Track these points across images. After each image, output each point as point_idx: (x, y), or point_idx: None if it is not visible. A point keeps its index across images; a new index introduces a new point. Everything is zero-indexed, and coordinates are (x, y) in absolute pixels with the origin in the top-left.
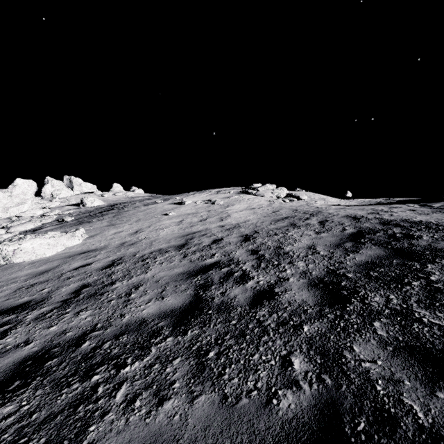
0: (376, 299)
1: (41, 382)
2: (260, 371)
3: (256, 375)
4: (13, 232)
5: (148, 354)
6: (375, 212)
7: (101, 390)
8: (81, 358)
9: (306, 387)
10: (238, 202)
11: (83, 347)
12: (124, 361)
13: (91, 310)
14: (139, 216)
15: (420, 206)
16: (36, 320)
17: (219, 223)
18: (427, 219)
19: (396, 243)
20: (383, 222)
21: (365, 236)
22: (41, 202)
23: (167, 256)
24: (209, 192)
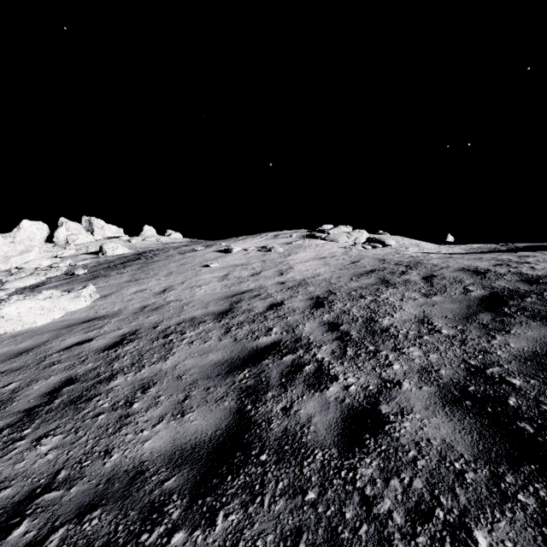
0: None
1: None
2: None
3: None
4: (7, 289)
5: None
6: (503, 263)
7: None
8: None
9: None
10: (303, 250)
11: (11, 538)
12: None
13: (62, 435)
14: (171, 267)
15: None
16: None
17: (278, 279)
18: None
19: None
20: (527, 279)
21: (508, 302)
22: (52, 249)
23: (201, 330)
24: (264, 236)
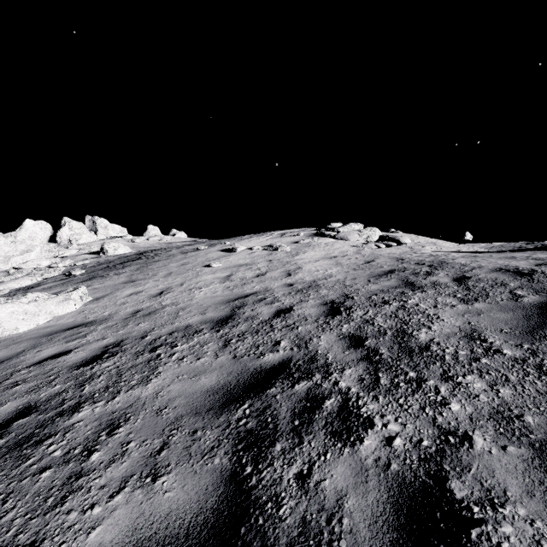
0: None
1: None
2: None
3: None
4: (1, 291)
5: None
6: (546, 263)
7: None
8: None
9: None
10: (312, 249)
11: None
12: None
13: None
14: (171, 268)
15: None
16: None
17: (285, 280)
18: None
19: None
20: None
21: None
22: (54, 249)
23: (195, 342)
24: (270, 235)
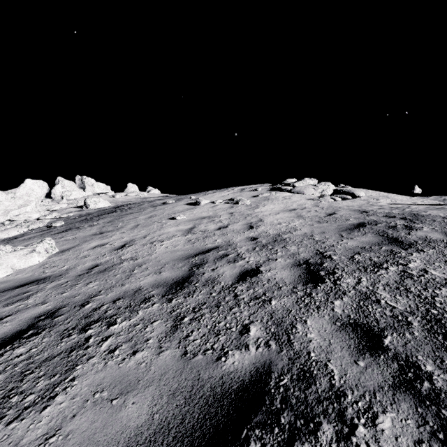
0: None
1: None
2: None
3: None
4: None
5: None
6: None
7: None
8: None
9: None
10: (271, 202)
11: None
12: None
13: None
14: (139, 220)
15: None
16: None
17: (248, 233)
18: None
19: None
20: None
21: None
22: (47, 204)
23: (138, 318)
24: (231, 190)
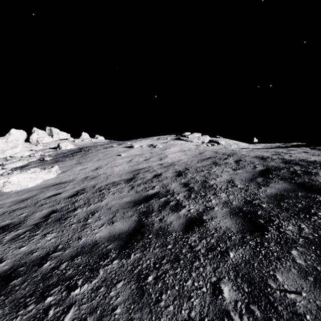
0: (289, 228)
1: (3, 302)
2: (193, 298)
3: (189, 303)
4: (7, 168)
5: (96, 276)
6: (277, 154)
7: (52, 313)
8: (40, 278)
9: (237, 319)
10: (173, 146)
11: (44, 267)
12: (75, 283)
13: (56, 232)
14: (99, 156)
15: (311, 149)
16: (11, 241)
17: (159, 162)
18: (319, 159)
19: (298, 179)
20: (285, 161)
21: (272, 172)
22: (29, 146)
23: (118, 187)
24: (151, 139)
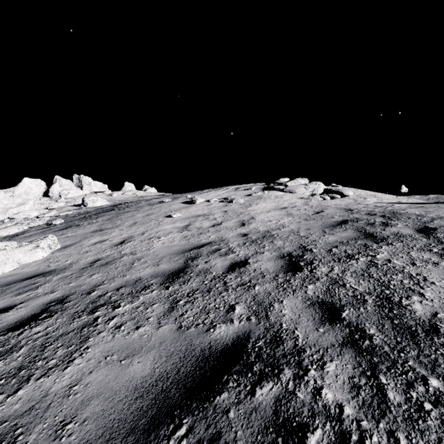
0: None
1: None
2: None
3: None
4: None
5: None
6: None
7: None
8: None
9: None
10: (263, 200)
11: None
12: None
13: None
14: (137, 218)
15: None
16: None
17: (239, 230)
18: None
19: None
20: None
21: None
22: (45, 202)
23: (140, 302)
24: (226, 189)
